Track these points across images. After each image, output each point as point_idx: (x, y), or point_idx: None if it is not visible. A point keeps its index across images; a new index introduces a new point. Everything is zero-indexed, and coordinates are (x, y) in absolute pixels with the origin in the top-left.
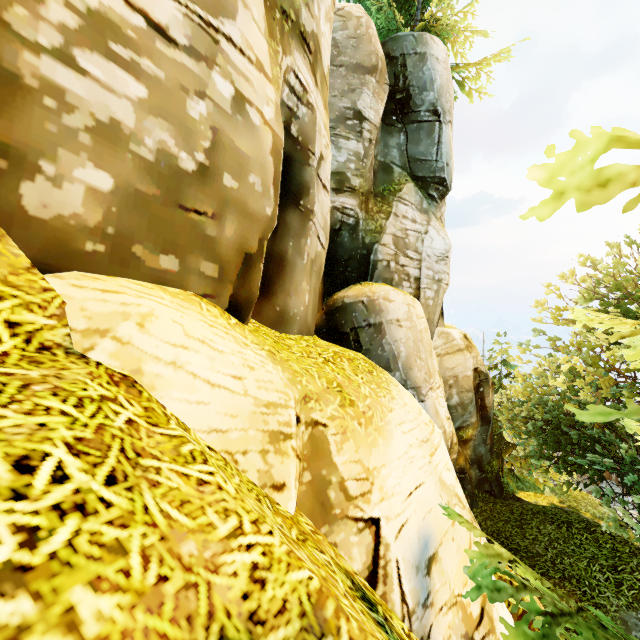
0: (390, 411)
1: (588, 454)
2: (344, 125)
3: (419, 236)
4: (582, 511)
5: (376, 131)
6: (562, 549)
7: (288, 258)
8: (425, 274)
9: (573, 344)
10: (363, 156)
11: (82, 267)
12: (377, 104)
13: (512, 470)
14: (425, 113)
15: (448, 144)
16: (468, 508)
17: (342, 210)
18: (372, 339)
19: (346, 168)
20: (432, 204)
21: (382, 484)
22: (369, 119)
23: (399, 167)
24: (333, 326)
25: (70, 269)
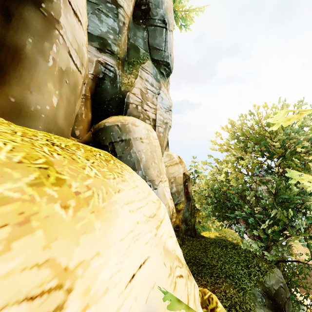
0: (117, 191)
1: (236, 211)
2: (105, 5)
3: (155, 94)
4: (228, 237)
5: (128, 19)
6: (224, 260)
7: (26, 53)
8: (158, 118)
9: (225, 161)
10: (119, 32)
11: None
12: (128, 1)
13: (199, 222)
14: (158, 21)
15: (171, 43)
16: (185, 264)
17: (105, 65)
18: (124, 150)
19: (107, 36)
20: (162, 78)
21: (90, 283)
22: (123, 8)
23: (143, 50)
24: (97, 141)
25: None
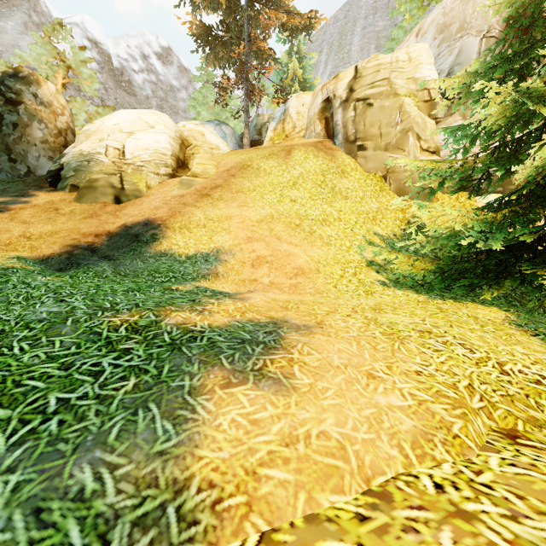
0: None
1: None
2: None
3: None
4: None
5: None
6: None
7: None
8: None
9: None
10: None
11: (481, 195)
12: None
13: None
14: None
15: None
16: None
17: None
18: None
19: None
20: None
21: None
22: None
23: None
24: None
25: (479, 196)
